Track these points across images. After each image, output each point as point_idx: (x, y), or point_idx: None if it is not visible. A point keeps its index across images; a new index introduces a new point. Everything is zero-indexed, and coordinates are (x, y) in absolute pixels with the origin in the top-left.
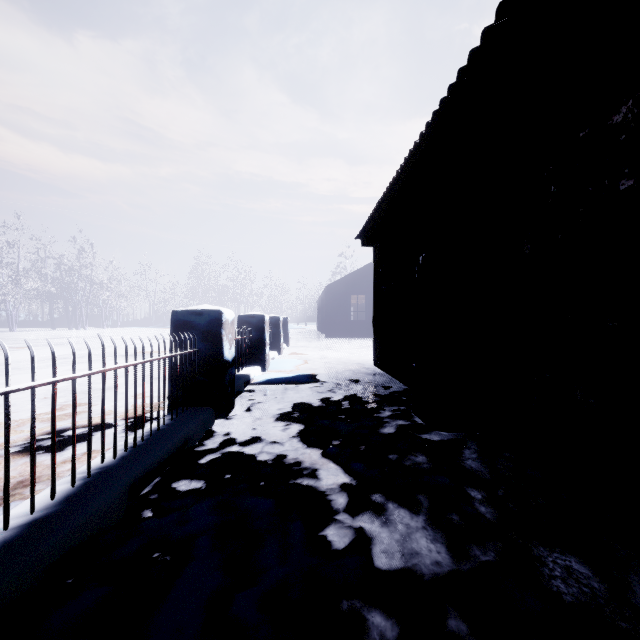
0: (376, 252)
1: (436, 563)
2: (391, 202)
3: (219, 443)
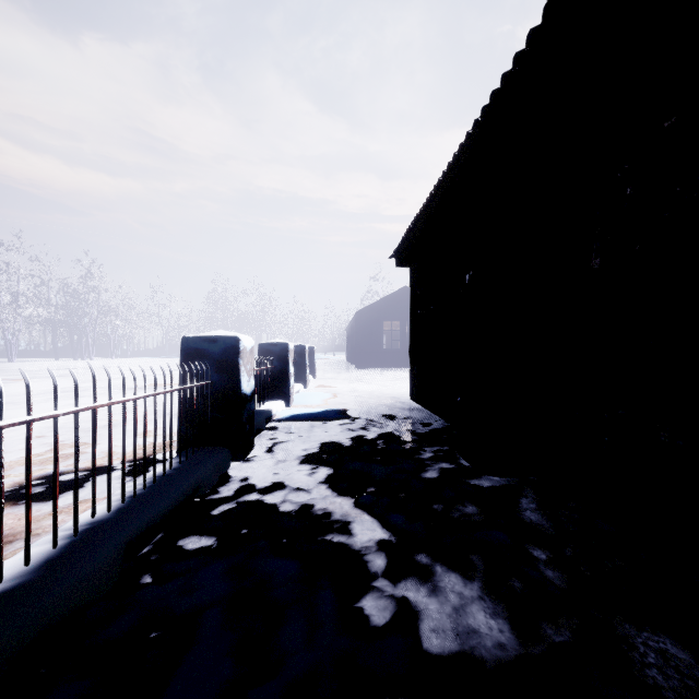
0: (413, 273)
1: (499, 645)
2: (431, 215)
3: (235, 490)
